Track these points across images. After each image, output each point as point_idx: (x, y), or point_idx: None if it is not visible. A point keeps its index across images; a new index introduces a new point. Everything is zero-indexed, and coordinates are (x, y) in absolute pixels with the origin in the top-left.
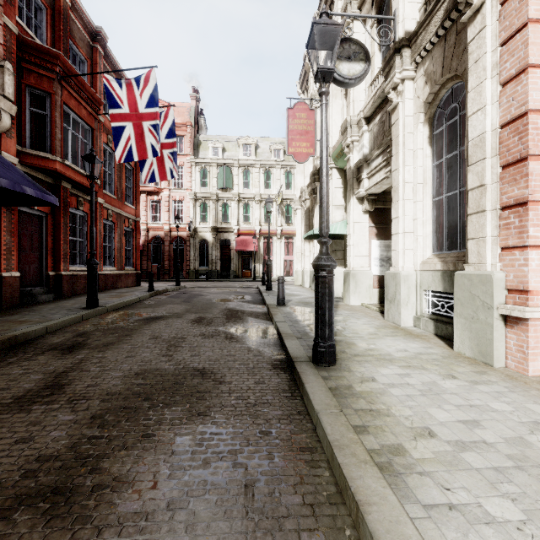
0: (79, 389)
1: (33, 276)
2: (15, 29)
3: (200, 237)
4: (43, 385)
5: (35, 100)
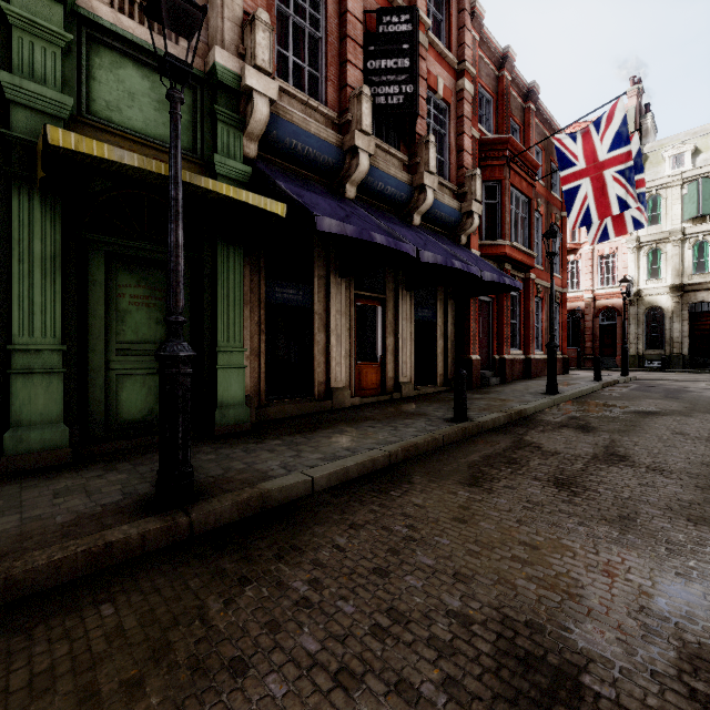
0: (647, 462)
1: (483, 359)
2: (477, 135)
3: (646, 304)
4: (602, 452)
5: (487, 192)
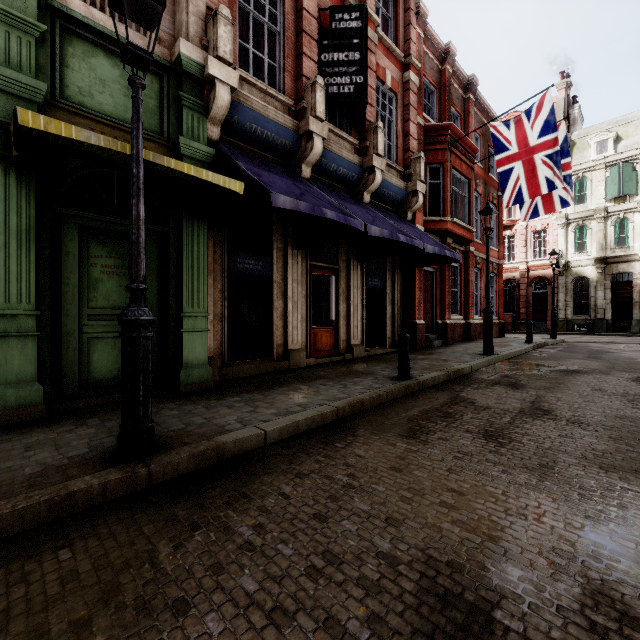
0: (568, 416)
1: (428, 324)
2: (422, 122)
3: (574, 274)
4: (528, 407)
5: (431, 174)
